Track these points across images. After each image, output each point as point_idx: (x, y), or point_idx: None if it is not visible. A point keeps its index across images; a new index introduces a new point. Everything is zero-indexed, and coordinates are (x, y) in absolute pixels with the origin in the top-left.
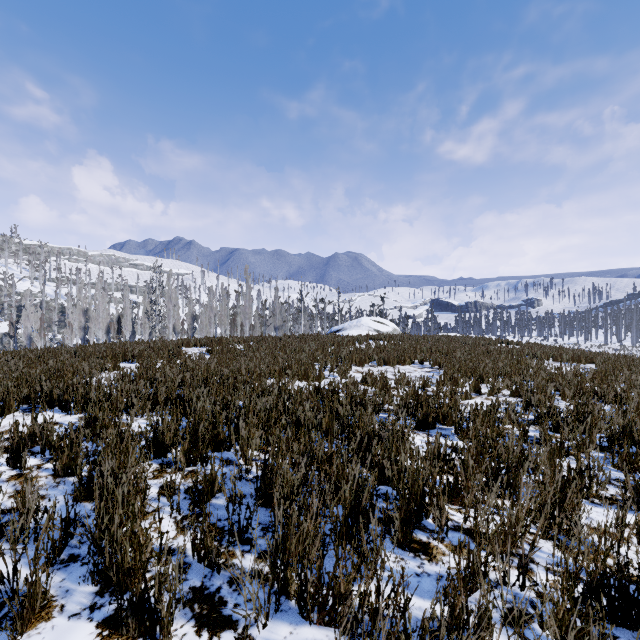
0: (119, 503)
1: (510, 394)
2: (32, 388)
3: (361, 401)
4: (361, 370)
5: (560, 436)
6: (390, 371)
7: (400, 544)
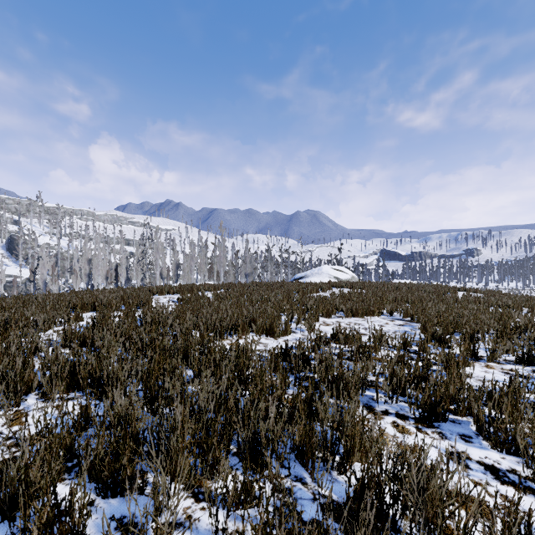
0: None
1: (516, 360)
2: None
3: (340, 376)
4: (329, 322)
5: None
6: (360, 324)
7: None
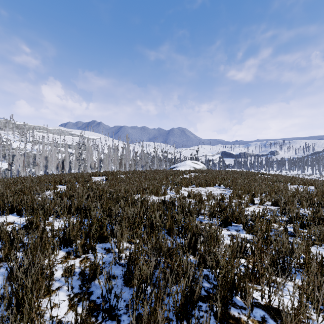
0: (28, 289)
1: (271, 204)
2: (1, 202)
3: (188, 209)
4: (187, 189)
5: (309, 233)
6: (203, 190)
7: (220, 320)
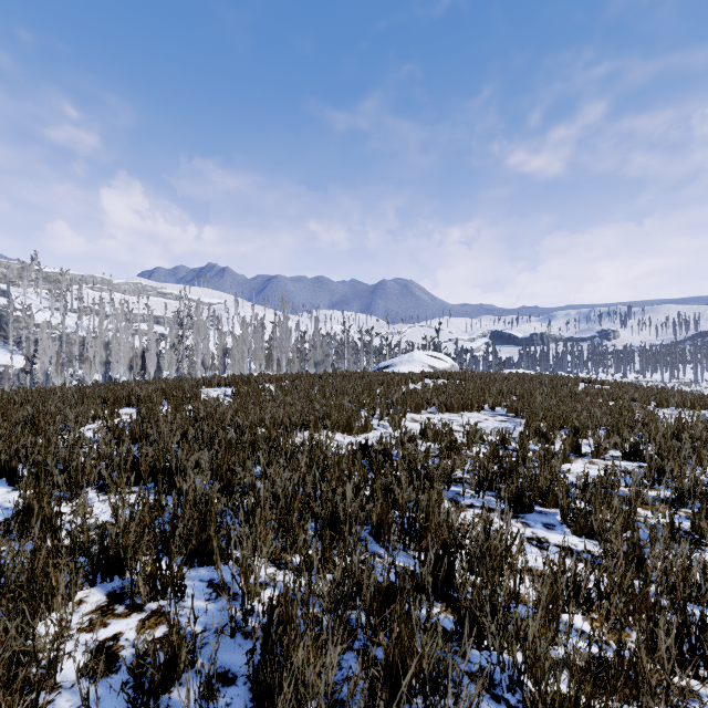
0: None
1: (622, 456)
2: None
3: (424, 470)
4: (418, 418)
5: None
6: (455, 420)
7: None
